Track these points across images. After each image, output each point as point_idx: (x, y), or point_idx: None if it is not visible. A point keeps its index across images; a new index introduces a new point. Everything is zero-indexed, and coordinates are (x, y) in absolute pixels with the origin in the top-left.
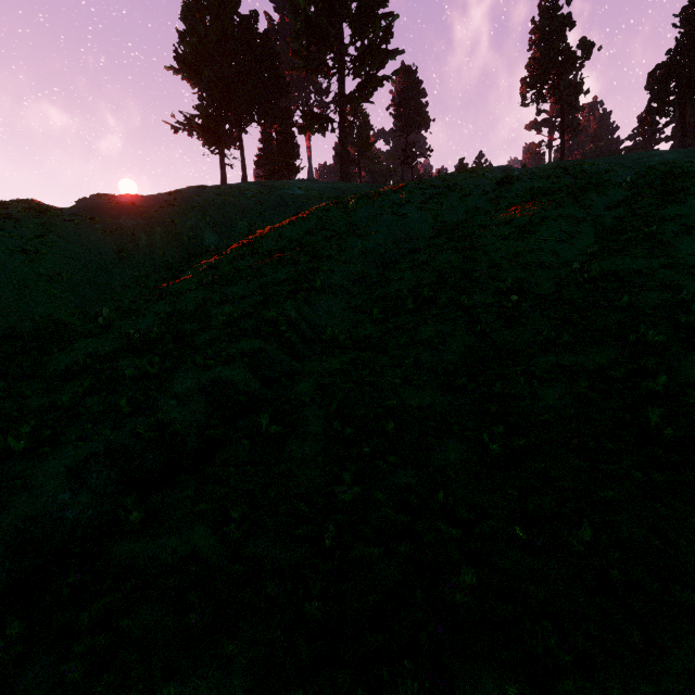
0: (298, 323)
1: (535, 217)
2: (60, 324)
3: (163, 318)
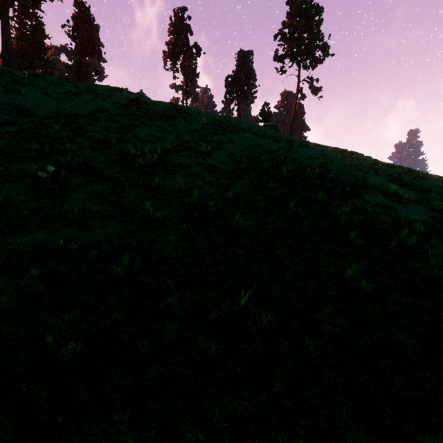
0: None
1: (138, 122)
2: None
3: None
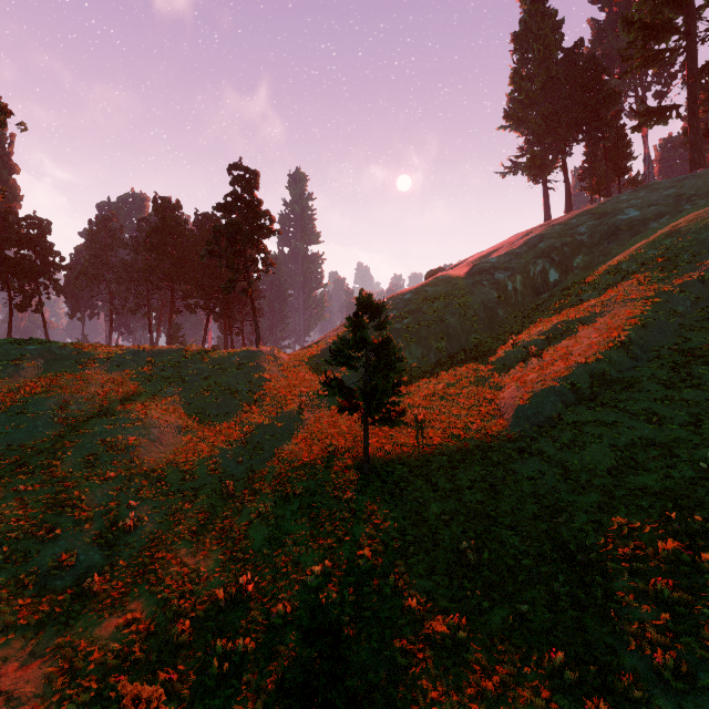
0: (637, 340)
1: None
2: (483, 342)
3: (544, 339)
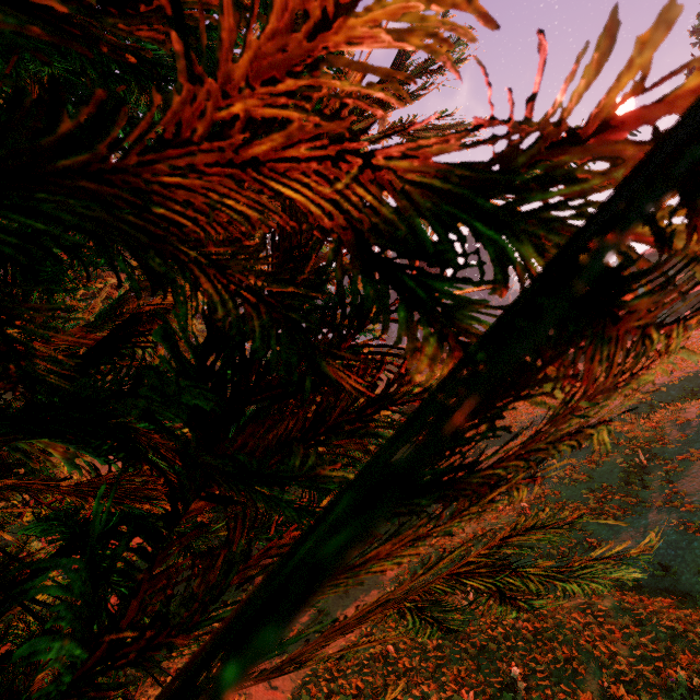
0: None
1: None
2: None
3: None
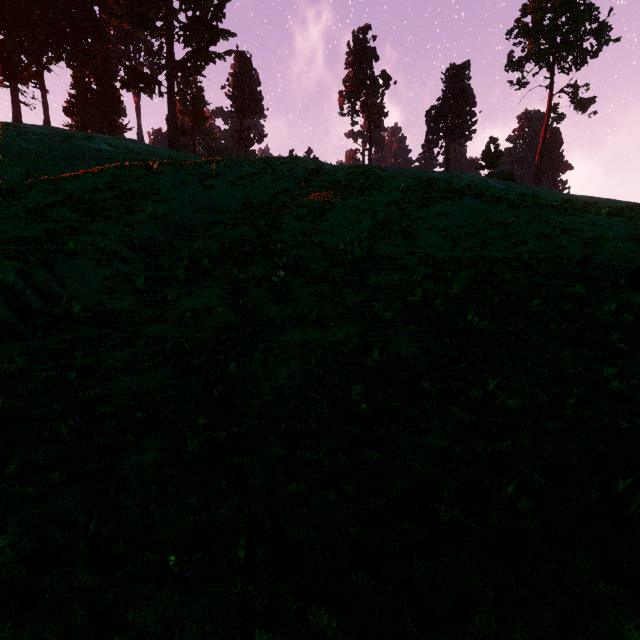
0: (17, 291)
1: (329, 204)
2: None
3: None
